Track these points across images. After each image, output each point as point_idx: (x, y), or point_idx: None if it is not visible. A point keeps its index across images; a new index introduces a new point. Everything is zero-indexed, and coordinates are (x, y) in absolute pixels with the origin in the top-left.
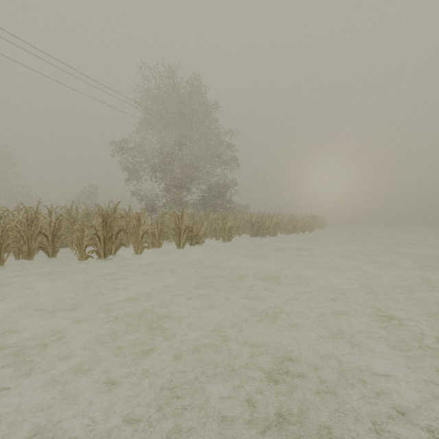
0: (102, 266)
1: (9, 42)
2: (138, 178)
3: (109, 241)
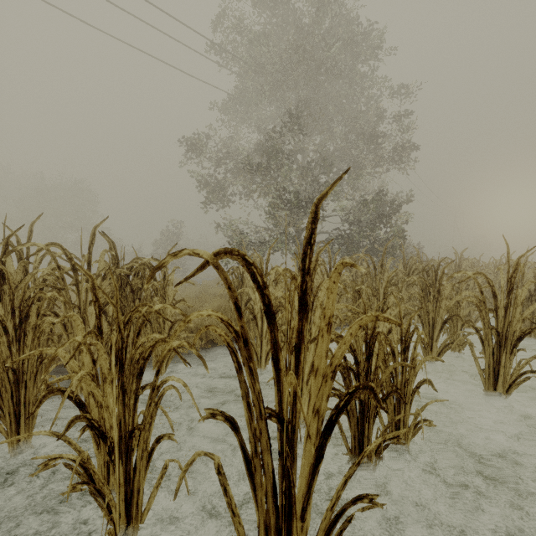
0: None
1: None
2: (224, 200)
3: None
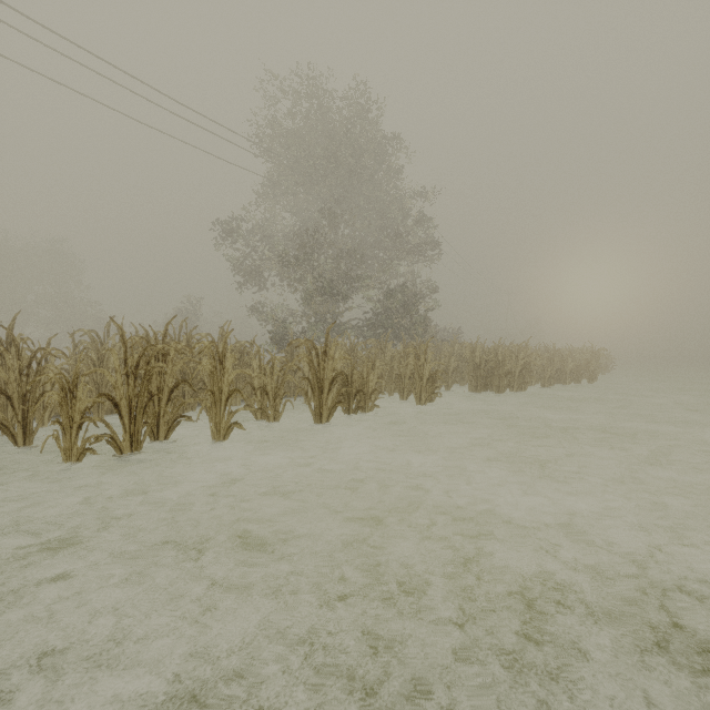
0: (126, 472)
1: (22, 32)
2: (259, 283)
3: (144, 410)
